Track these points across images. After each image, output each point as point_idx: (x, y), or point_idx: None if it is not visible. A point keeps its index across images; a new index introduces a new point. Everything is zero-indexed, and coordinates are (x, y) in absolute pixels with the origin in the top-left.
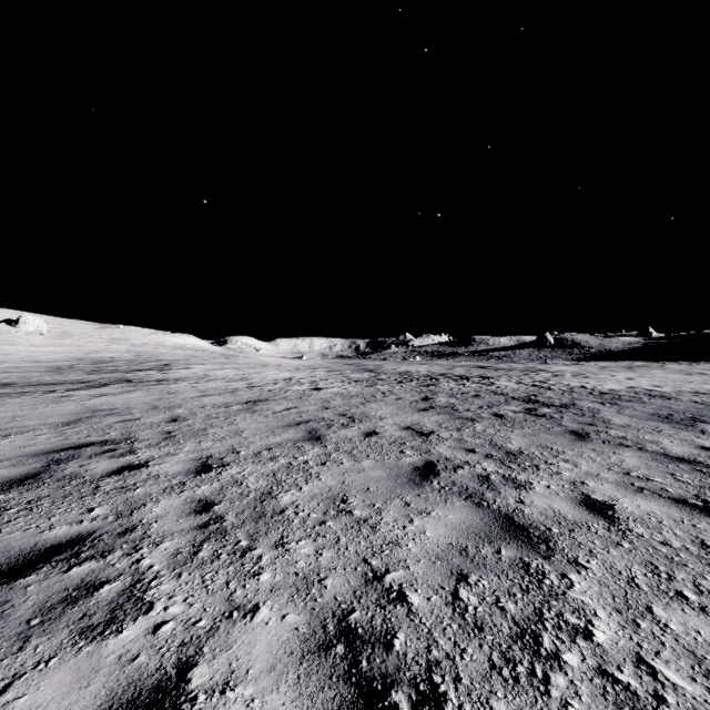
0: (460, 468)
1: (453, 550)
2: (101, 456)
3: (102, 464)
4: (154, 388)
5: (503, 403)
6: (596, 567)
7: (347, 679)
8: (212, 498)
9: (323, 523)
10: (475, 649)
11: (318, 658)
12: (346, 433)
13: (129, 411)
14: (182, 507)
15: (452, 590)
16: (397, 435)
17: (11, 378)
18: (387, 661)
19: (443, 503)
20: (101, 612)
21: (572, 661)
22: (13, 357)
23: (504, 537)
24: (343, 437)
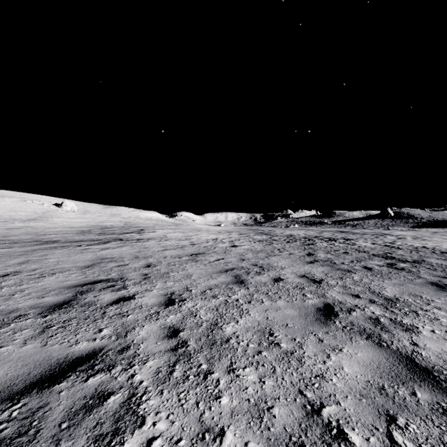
0: (353, 311)
1: (372, 388)
2: (106, 290)
3: (107, 295)
4: (135, 244)
5: (367, 258)
6: None
7: None
8: (177, 326)
9: (259, 352)
10: None
11: None
12: (260, 278)
13: (121, 259)
14: (158, 332)
15: (385, 432)
16: (297, 281)
17: (58, 237)
18: None
19: (349, 341)
20: (108, 422)
21: None
22: (59, 225)
23: (413, 379)
24: (259, 282)
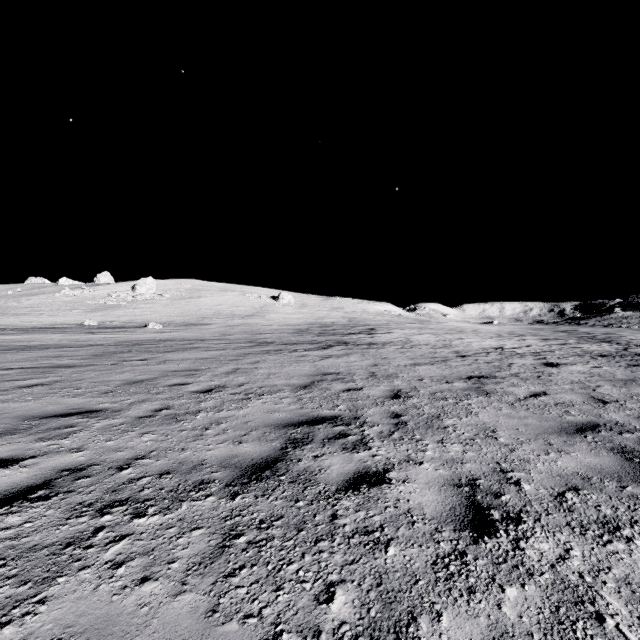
0: None
1: None
2: (333, 443)
3: (335, 460)
4: (367, 352)
5: None
6: None
7: None
8: None
9: None
10: None
11: None
12: None
13: (351, 377)
14: None
15: None
16: None
17: (273, 338)
18: None
19: None
20: None
21: None
22: (276, 322)
23: None
24: None
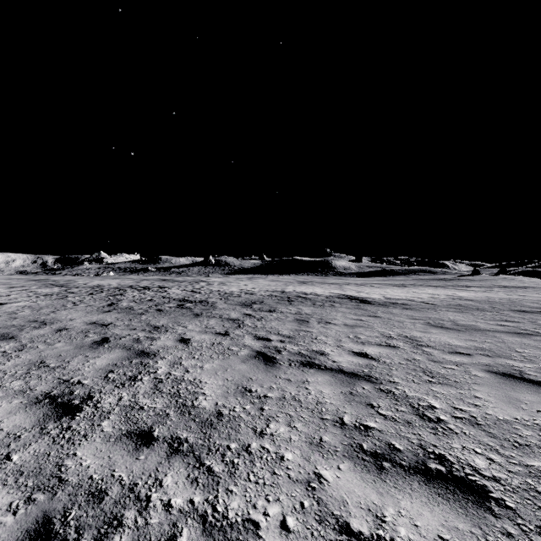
0: (124, 337)
1: (109, 366)
2: None
3: None
4: None
5: (166, 303)
6: (170, 357)
7: (52, 404)
8: None
9: (28, 373)
10: (110, 385)
11: (36, 405)
12: (39, 331)
13: None
14: None
15: (105, 376)
16: (84, 328)
17: None
18: (71, 397)
19: (109, 352)
20: None
21: (146, 378)
22: None
23: (136, 357)
24: (36, 334)
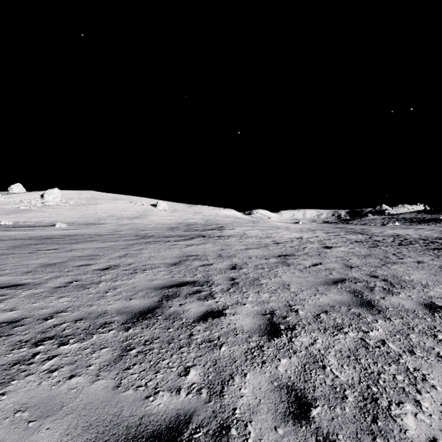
0: None
1: None
2: (192, 296)
3: (193, 305)
4: (217, 242)
5: None
6: None
7: None
8: (301, 388)
9: None
10: None
11: None
12: (398, 301)
13: (205, 257)
14: (272, 396)
15: None
16: None
17: (152, 233)
18: None
19: None
20: None
21: None
22: (154, 222)
23: None
24: (400, 307)
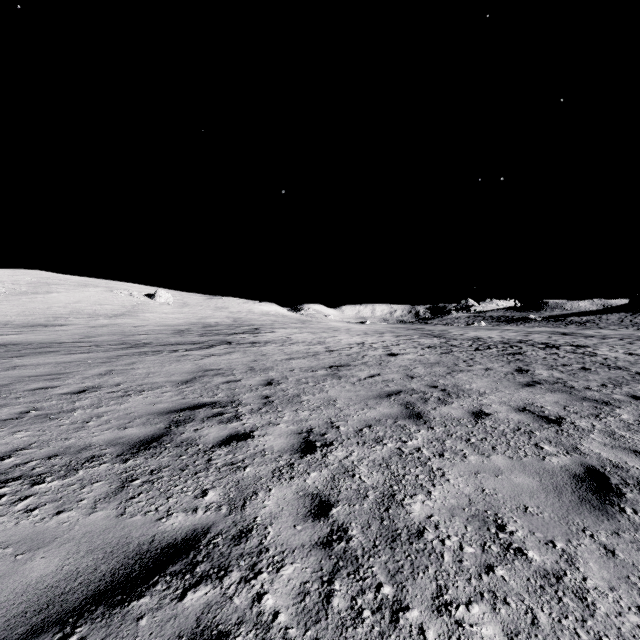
0: None
1: None
2: (212, 420)
3: (213, 430)
4: (249, 350)
5: (631, 380)
6: None
7: None
8: (326, 494)
9: (489, 568)
10: None
11: None
12: (448, 411)
13: (231, 371)
14: (295, 504)
15: None
16: (515, 419)
17: (149, 339)
18: None
19: None
20: None
21: None
22: (152, 322)
23: None
24: (447, 417)
